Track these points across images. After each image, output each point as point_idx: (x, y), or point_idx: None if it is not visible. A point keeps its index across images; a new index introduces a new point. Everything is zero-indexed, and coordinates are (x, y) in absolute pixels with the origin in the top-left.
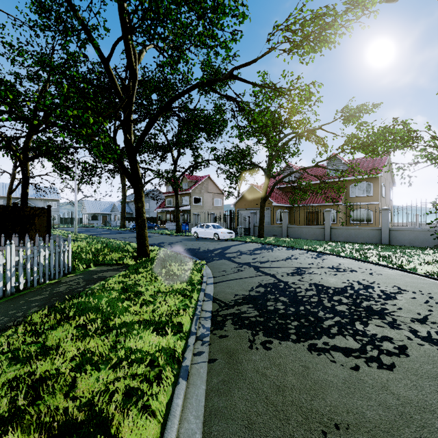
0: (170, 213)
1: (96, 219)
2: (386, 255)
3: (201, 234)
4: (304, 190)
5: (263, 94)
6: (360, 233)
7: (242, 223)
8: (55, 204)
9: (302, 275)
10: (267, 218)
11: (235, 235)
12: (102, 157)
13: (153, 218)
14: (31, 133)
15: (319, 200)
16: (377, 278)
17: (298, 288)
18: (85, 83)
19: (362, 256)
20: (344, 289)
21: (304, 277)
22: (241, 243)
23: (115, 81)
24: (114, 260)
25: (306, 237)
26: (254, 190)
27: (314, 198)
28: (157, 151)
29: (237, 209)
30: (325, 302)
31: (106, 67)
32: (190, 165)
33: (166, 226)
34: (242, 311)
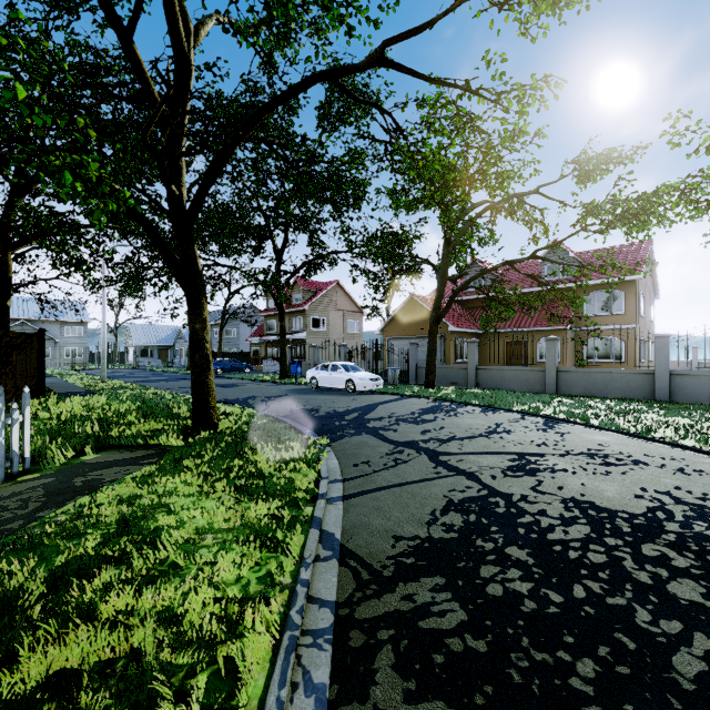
0: (272, 345)
1: (149, 355)
2: (685, 425)
3: (323, 381)
4: (508, 303)
5: (437, 120)
6: (613, 381)
7: (395, 362)
8: (79, 331)
9: (537, 475)
10: (438, 353)
11: (383, 383)
12: (149, 246)
13: (245, 354)
14: (14, 199)
15: (529, 321)
16: (705, 485)
17: (541, 515)
18: (95, 90)
19: (638, 427)
20: (653, 520)
21: (542, 481)
22: (396, 398)
23: (146, 76)
24: (145, 436)
25: (512, 388)
26: (417, 305)
27: (520, 319)
28: (247, 237)
29: (387, 337)
30: (631, 568)
31: (126, 46)
32: (305, 262)
33: (265, 366)
34: (419, 603)
